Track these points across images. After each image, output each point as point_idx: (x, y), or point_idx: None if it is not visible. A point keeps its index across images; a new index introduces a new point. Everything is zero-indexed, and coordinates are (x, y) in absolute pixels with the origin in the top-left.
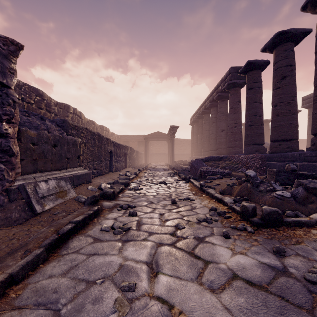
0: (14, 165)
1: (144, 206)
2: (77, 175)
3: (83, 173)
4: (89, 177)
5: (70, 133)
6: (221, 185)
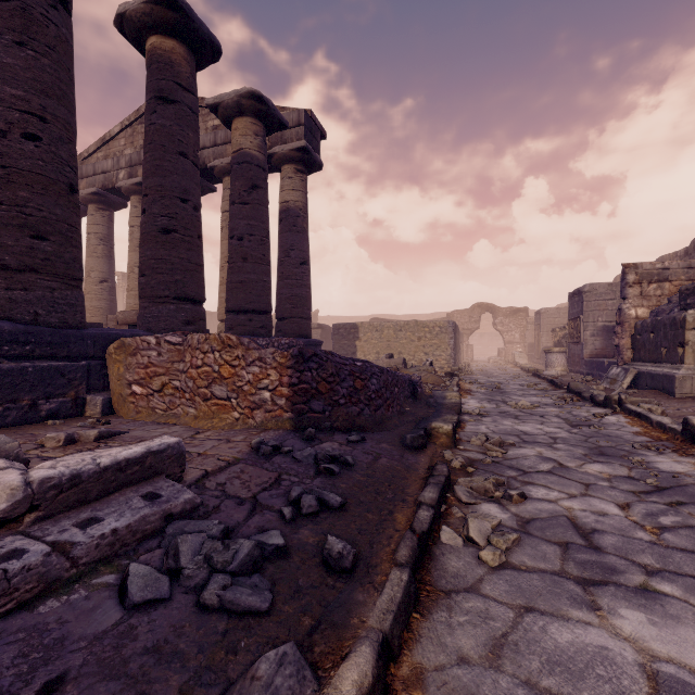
0: (619, 353)
1: (526, 389)
2: (651, 373)
3: (659, 373)
4: (670, 383)
5: (683, 306)
6: (425, 385)
